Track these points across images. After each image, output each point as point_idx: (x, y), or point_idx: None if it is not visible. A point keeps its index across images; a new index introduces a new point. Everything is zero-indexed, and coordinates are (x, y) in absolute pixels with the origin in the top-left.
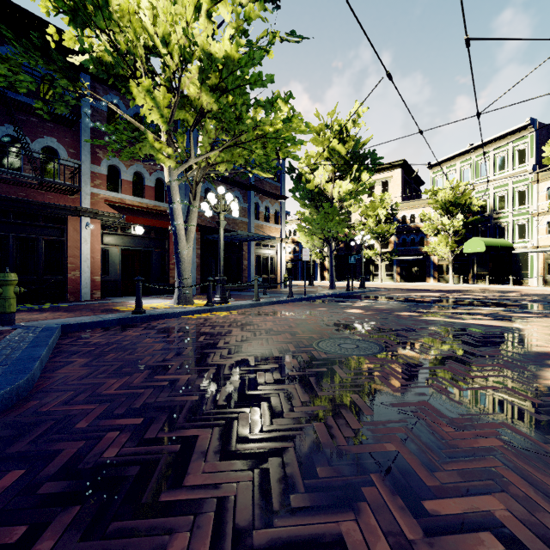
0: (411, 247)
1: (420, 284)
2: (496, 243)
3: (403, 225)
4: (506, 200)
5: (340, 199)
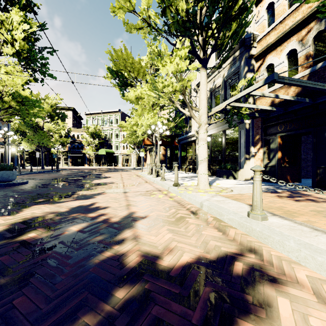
0: (77, 149)
1: (82, 167)
2: (109, 151)
3: (73, 139)
4: (113, 135)
5: (48, 130)
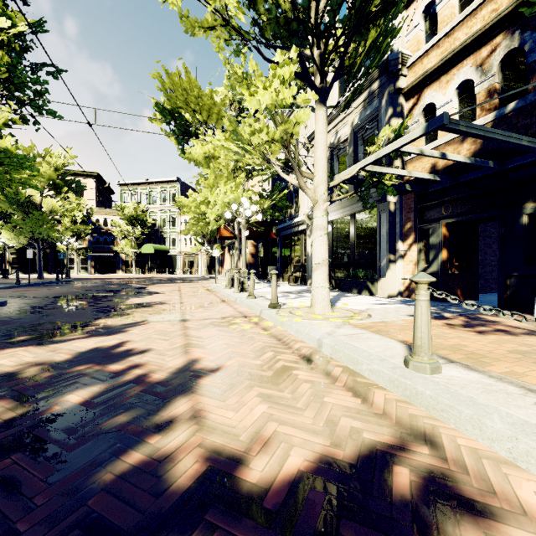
0: (104, 245)
1: (112, 275)
2: (160, 248)
3: (97, 227)
4: (167, 222)
5: (51, 210)
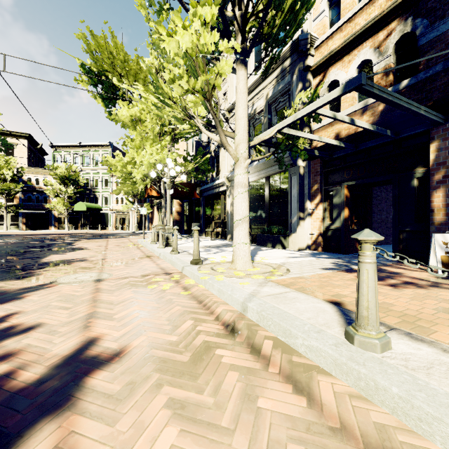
0: (36, 203)
1: (44, 231)
2: (93, 206)
3: (29, 185)
4: (99, 182)
5: None
